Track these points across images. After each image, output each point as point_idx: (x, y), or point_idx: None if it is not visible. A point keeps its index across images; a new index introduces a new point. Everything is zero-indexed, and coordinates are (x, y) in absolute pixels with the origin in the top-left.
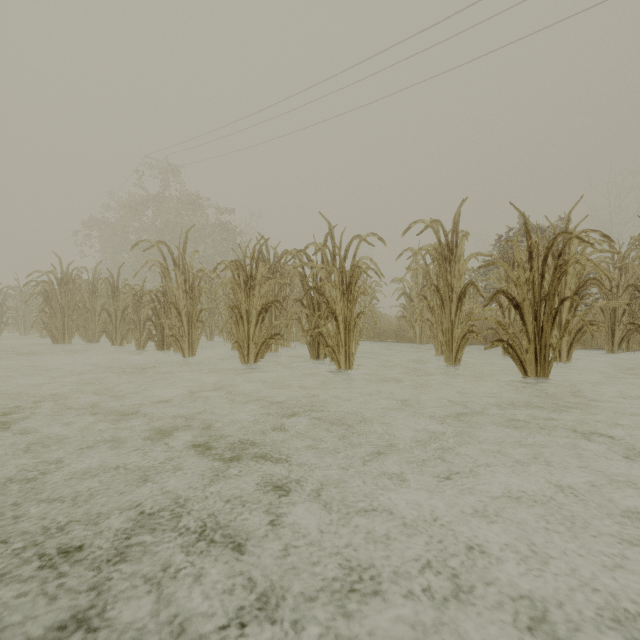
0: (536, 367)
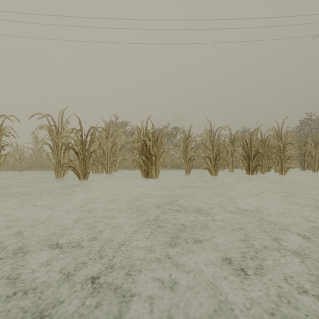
0: (84, 176)
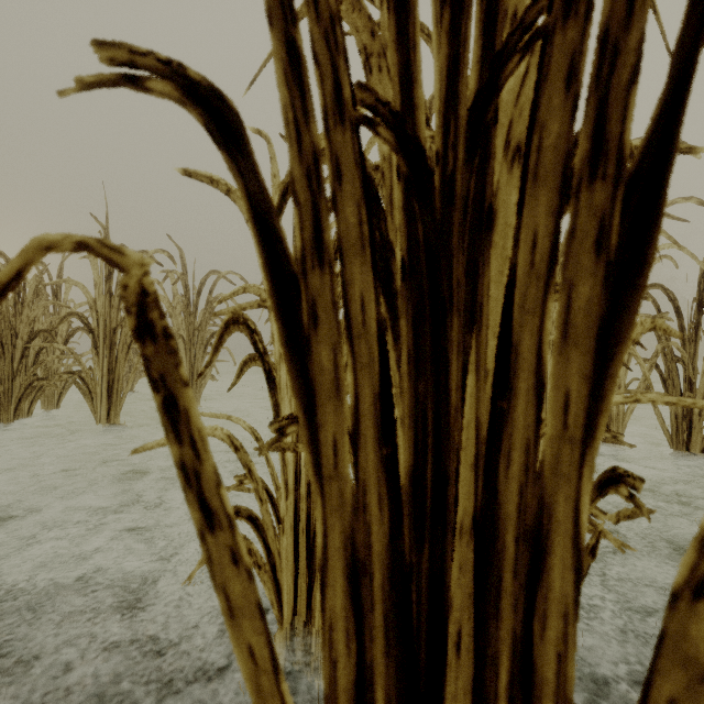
0: None
